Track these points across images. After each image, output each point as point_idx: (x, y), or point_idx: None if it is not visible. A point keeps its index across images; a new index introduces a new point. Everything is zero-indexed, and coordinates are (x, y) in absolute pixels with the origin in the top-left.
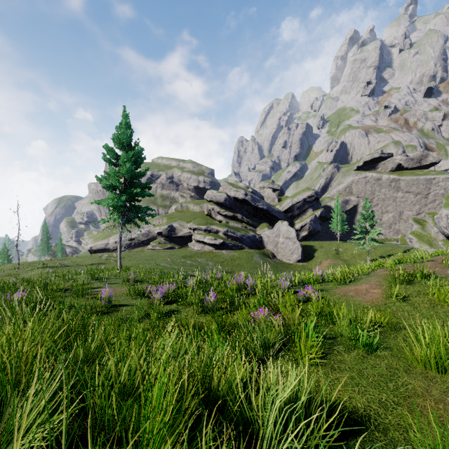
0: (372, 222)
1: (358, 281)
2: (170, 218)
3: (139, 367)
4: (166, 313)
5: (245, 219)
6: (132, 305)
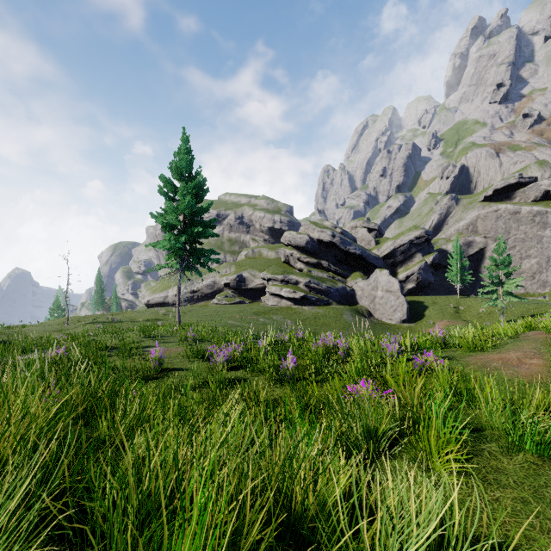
0: (509, 270)
1: (501, 347)
2: (240, 266)
3: (175, 466)
4: (230, 381)
5: (333, 268)
6: (189, 369)
